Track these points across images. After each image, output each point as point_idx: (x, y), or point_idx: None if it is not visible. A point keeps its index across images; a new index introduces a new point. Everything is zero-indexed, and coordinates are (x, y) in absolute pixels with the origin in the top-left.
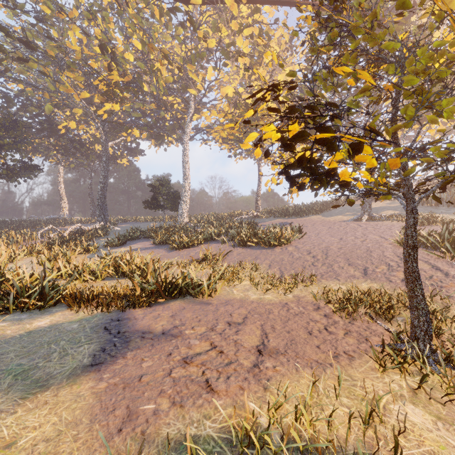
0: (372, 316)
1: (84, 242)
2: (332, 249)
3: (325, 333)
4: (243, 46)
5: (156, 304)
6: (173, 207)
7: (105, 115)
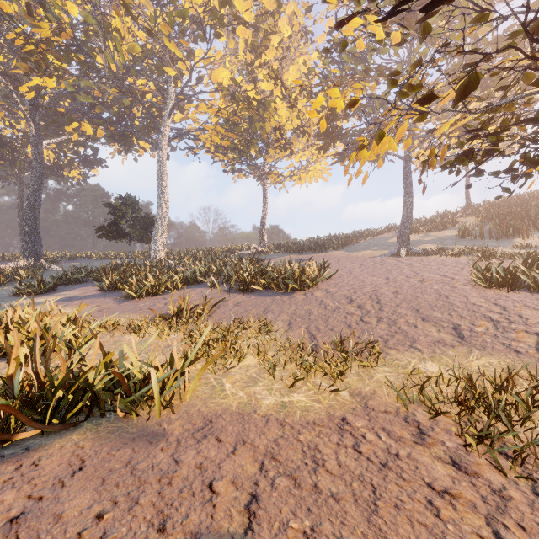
0: None
1: None
2: (384, 293)
3: None
4: (243, 9)
5: (2, 454)
6: (144, 237)
7: (31, 93)
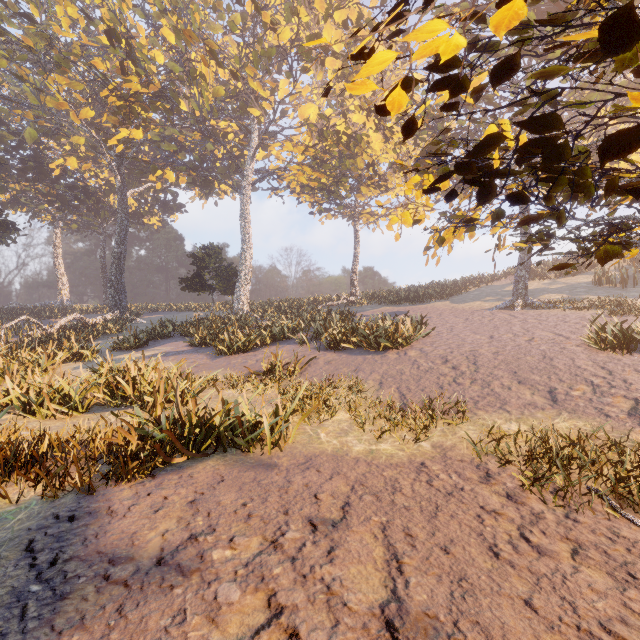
0: (609, 500)
1: (74, 342)
2: (483, 354)
3: (530, 553)
4: (333, 41)
5: (166, 469)
6: (227, 288)
7: (120, 146)
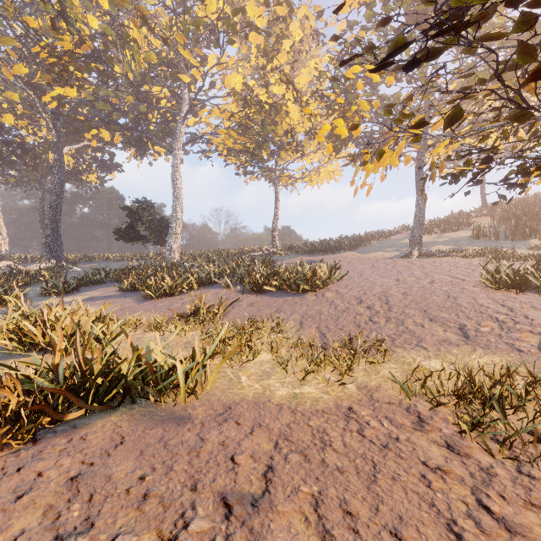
0: None
1: None
2: (393, 294)
3: (498, 531)
4: (256, 16)
5: (55, 430)
6: (159, 239)
7: (54, 103)
